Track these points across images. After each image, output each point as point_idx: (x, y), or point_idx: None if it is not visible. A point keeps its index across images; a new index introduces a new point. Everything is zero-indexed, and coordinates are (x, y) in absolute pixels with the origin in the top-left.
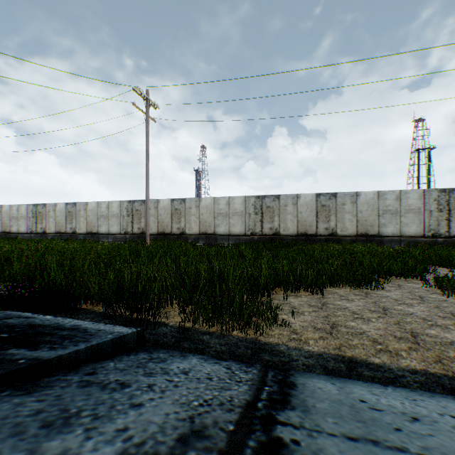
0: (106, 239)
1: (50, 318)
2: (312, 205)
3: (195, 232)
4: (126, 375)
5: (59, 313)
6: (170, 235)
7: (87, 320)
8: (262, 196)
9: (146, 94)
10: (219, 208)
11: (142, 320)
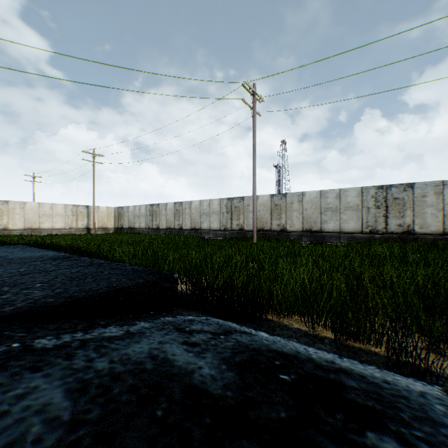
0: (208, 235)
1: (268, 336)
2: None
3: (297, 229)
4: None
5: (248, 323)
6: (270, 232)
7: (321, 349)
8: (386, 186)
9: (253, 89)
10: (326, 202)
11: (375, 355)
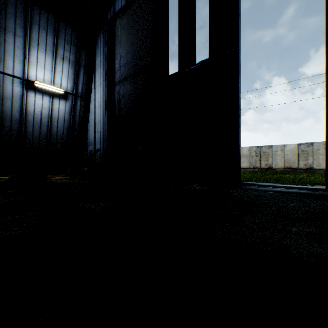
0: None
1: None
2: (294, 151)
3: None
4: None
5: None
6: None
7: None
8: (260, 146)
9: None
10: None
11: None
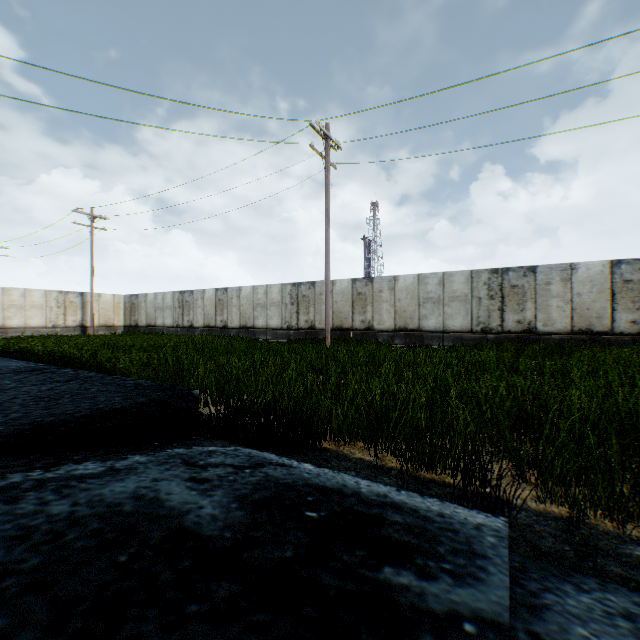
0: (264, 336)
1: (312, 469)
2: (601, 282)
3: (388, 327)
4: None
5: (296, 454)
6: (351, 331)
7: (377, 482)
8: (502, 269)
9: (326, 131)
10: (426, 291)
11: (449, 486)
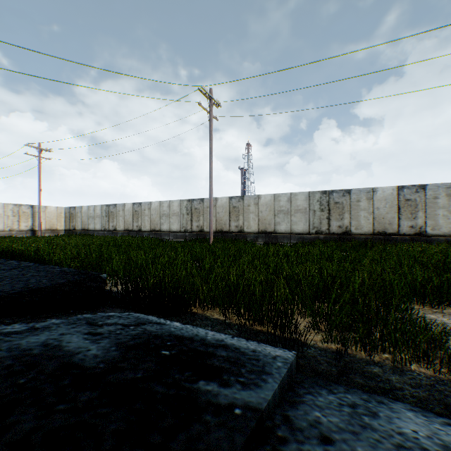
0: (168, 237)
1: (179, 325)
2: (392, 200)
3: (253, 230)
4: (375, 448)
5: (173, 317)
6: (229, 233)
7: (221, 332)
8: (329, 191)
9: (210, 93)
10: (279, 205)
11: (271, 335)
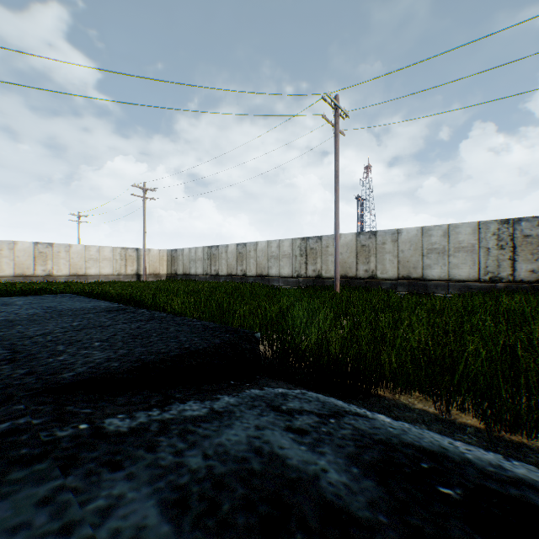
0: (277, 283)
1: (391, 421)
2: None
3: (390, 276)
4: None
5: (353, 399)
6: (355, 279)
7: (472, 445)
8: (513, 220)
9: (335, 101)
10: (430, 242)
11: None
